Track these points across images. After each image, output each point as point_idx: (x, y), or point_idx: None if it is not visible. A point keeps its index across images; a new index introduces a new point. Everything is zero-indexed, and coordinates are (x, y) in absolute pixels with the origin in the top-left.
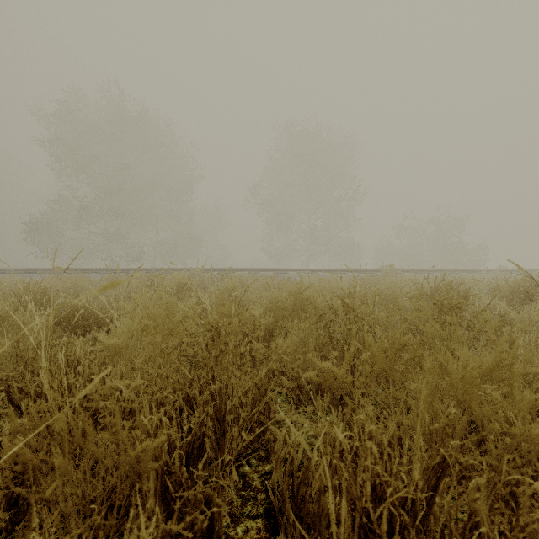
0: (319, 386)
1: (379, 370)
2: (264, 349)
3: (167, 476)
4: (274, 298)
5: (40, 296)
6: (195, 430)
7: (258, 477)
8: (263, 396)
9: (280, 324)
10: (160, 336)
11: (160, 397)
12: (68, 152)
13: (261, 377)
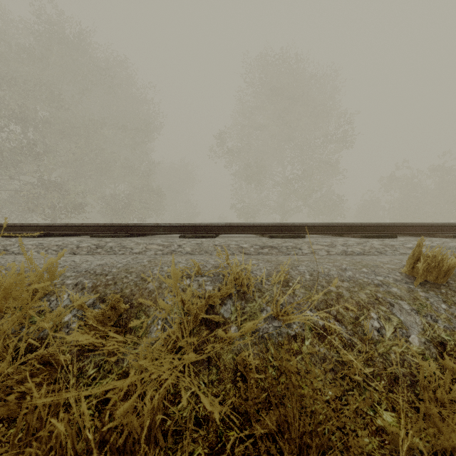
0: None
1: None
2: None
3: None
4: None
5: None
6: None
7: None
8: None
9: None
10: None
11: None
12: None
13: None
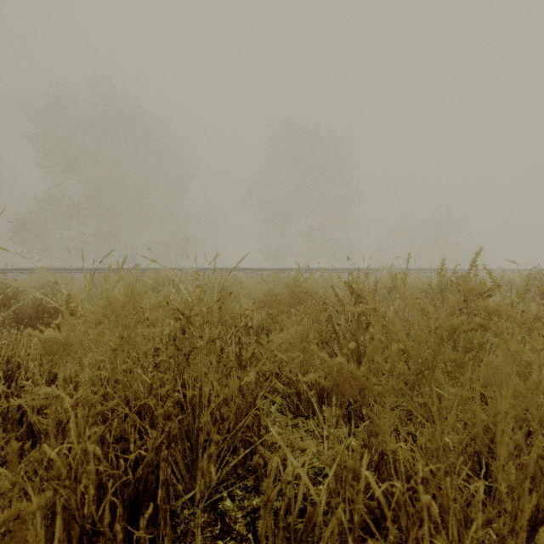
0: (321, 391)
1: (416, 369)
2: (252, 344)
3: (91, 538)
4: (268, 291)
5: (3, 290)
6: (150, 458)
7: (243, 516)
8: (250, 406)
9: (276, 320)
10: (120, 330)
11: (102, 410)
12: (57, 148)
13: (247, 381)
